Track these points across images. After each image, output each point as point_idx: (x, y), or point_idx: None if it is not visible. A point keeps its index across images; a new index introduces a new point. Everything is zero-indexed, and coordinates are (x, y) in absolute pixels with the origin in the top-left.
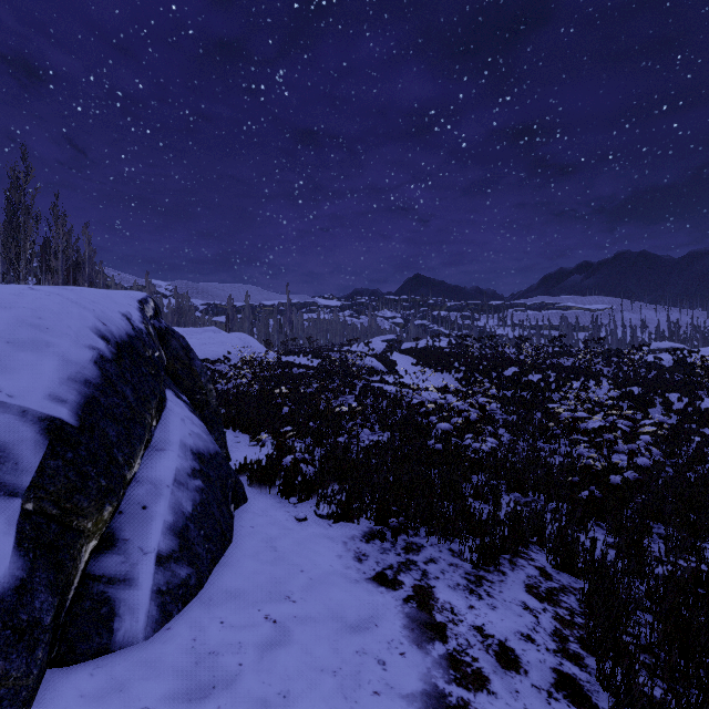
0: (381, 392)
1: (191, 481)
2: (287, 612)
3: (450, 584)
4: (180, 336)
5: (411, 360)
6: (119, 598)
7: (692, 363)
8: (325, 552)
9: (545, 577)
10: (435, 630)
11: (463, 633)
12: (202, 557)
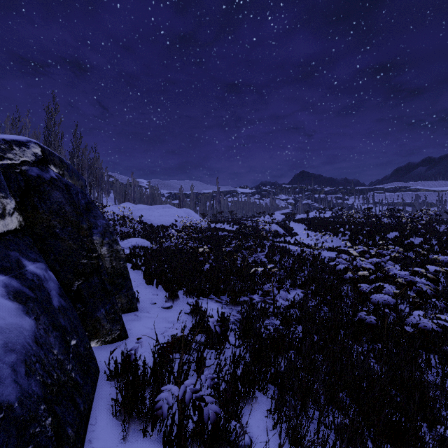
0: (286, 251)
1: None
2: None
3: None
4: (79, 191)
5: (303, 227)
6: None
7: None
8: None
9: None
10: None
11: None
12: None
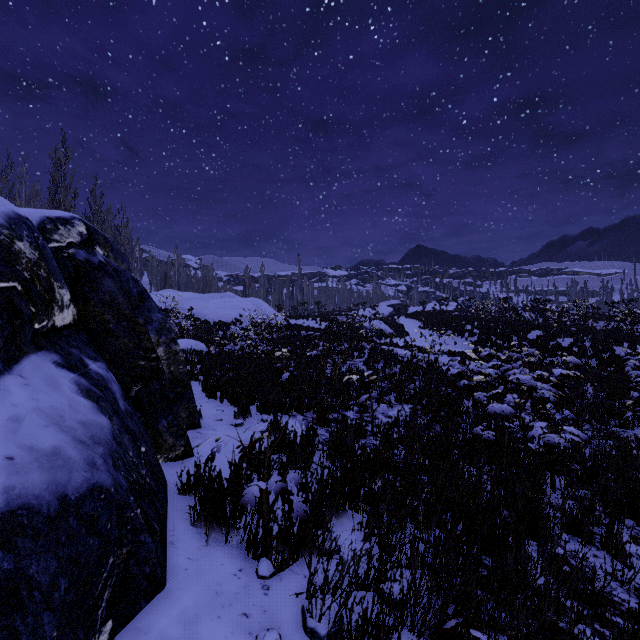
0: (392, 356)
1: None
2: None
3: None
4: (130, 278)
5: (418, 324)
6: None
7: None
8: None
9: None
10: None
11: None
12: None
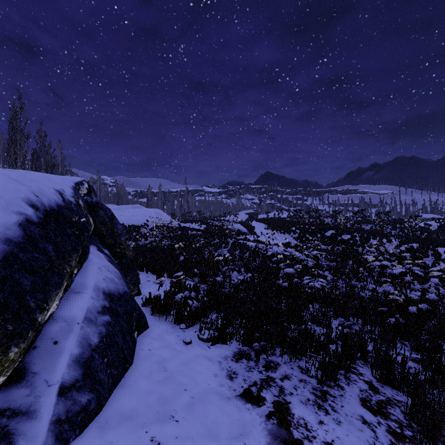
0: (245, 246)
1: (100, 317)
2: (170, 432)
3: (302, 399)
4: (106, 208)
5: (264, 226)
6: (18, 431)
7: None
8: (204, 371)
9: (373, 391)
10: None
11: None
12: (103, 382)
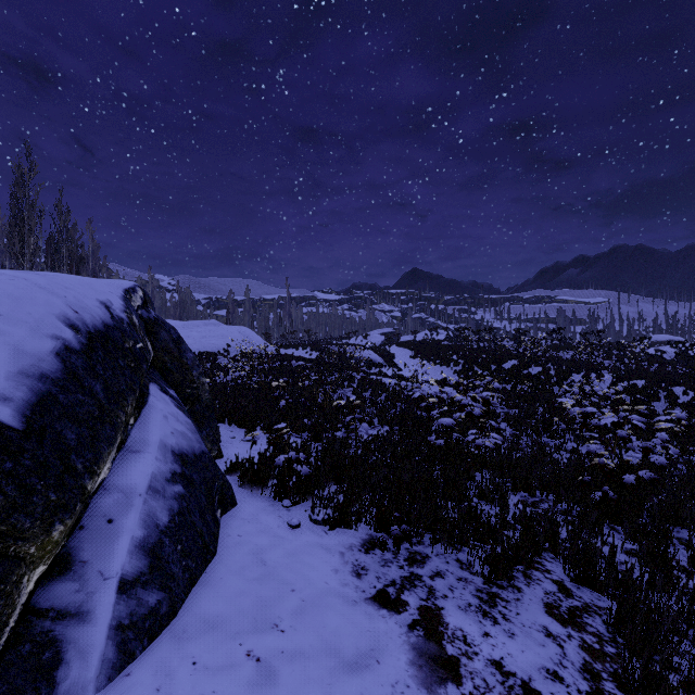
0: (380, 385)
1: (169, 487)
2: (273, 645)
3: (460, 604)
4: (170, 327)
5: (409, 353)
6: (67, 638)
7: (694, 356)
8: (319, 565)
9: (565, 594)
10: (447, 667)
11: (479, 670)
12: (177, 578)
